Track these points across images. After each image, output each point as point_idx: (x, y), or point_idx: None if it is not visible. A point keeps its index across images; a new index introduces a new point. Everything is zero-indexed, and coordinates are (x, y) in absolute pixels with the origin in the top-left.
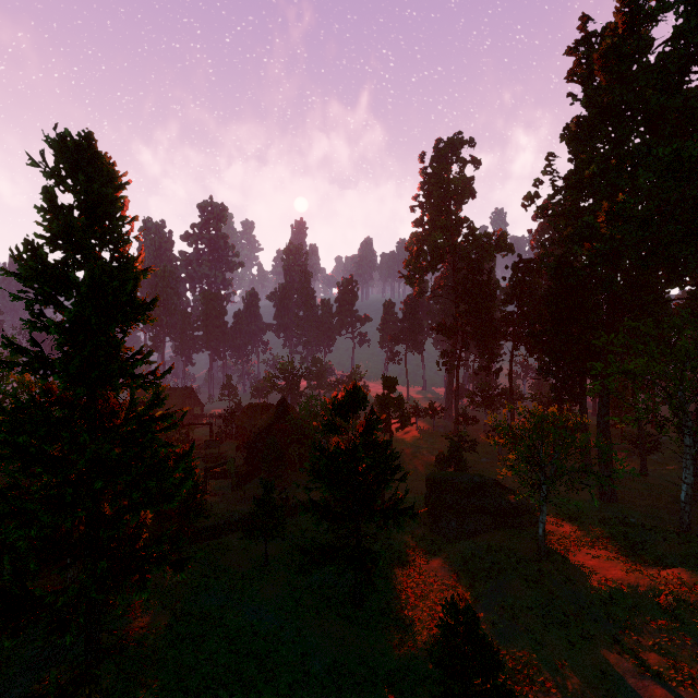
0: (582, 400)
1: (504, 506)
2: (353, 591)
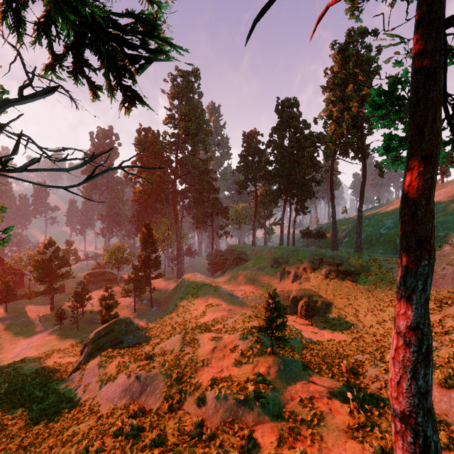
0: None
1: (111, 278)
2: (50, 306)
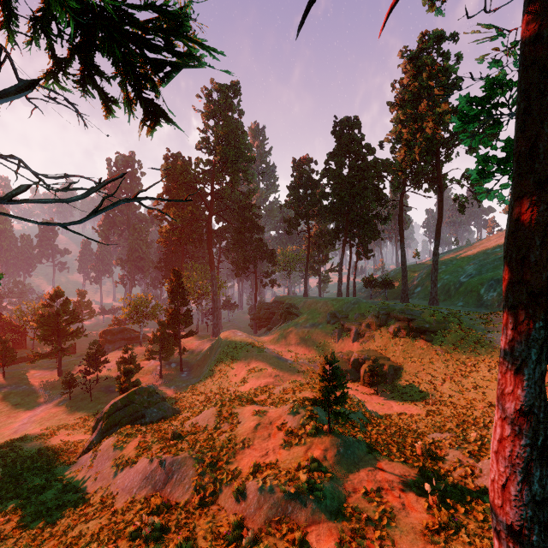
0: None
1: (133, 336)
2: (58, 371)
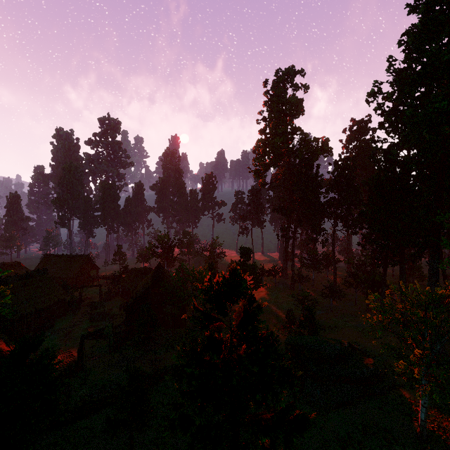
0: (402, 266)
1: (365, 374)
2: None
